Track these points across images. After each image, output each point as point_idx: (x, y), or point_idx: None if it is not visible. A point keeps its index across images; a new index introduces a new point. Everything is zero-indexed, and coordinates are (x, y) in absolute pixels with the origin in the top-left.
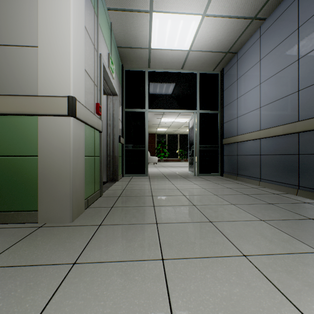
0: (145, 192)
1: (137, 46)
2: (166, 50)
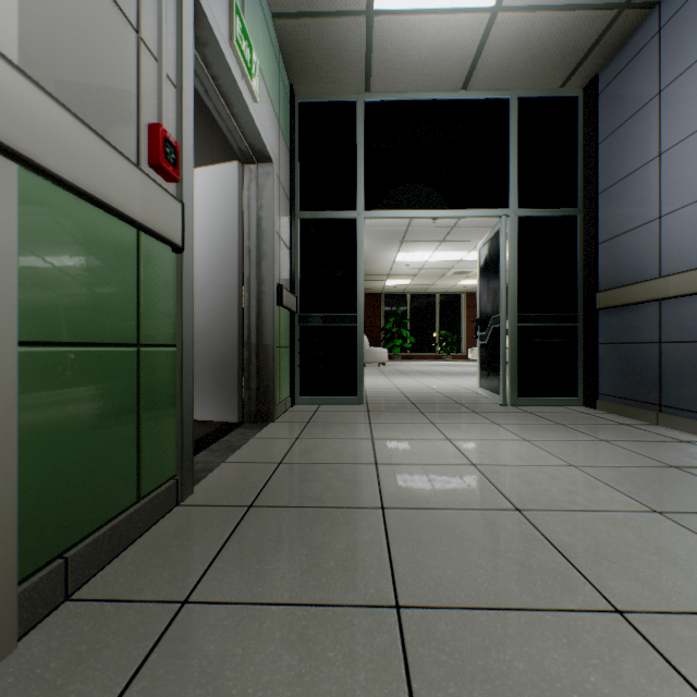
0: (354, 482)
1: (331, 5)
2: (421, 14)
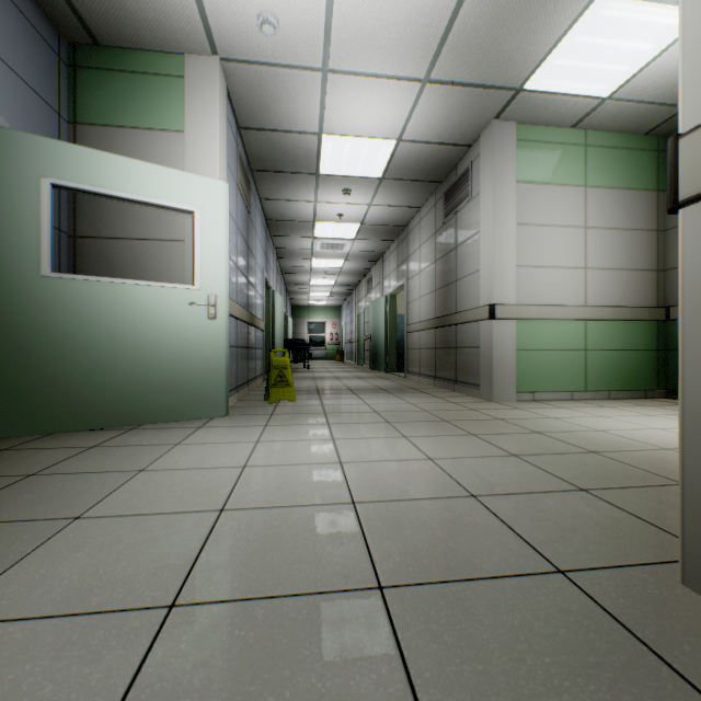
0: None
1: None
2: None
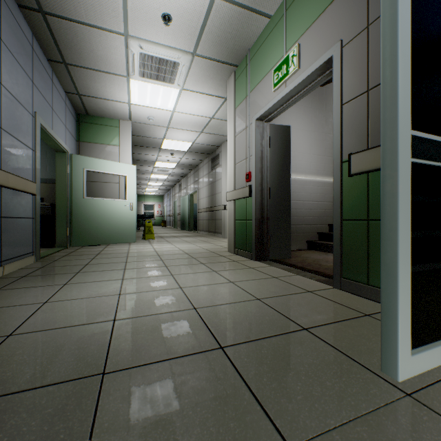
0: (216, 266)
1: None
2: None
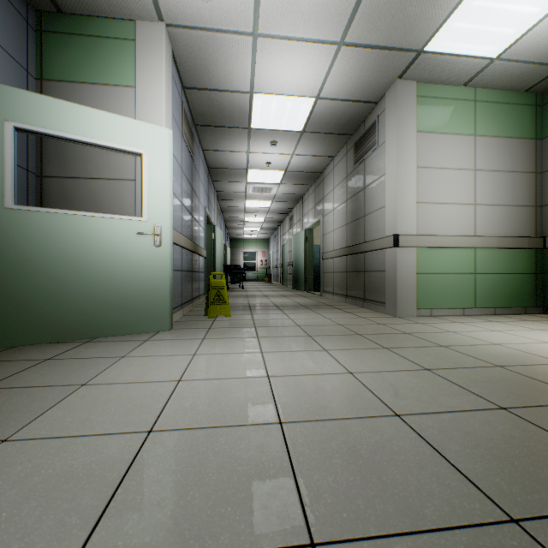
0: None
1: None
2: None
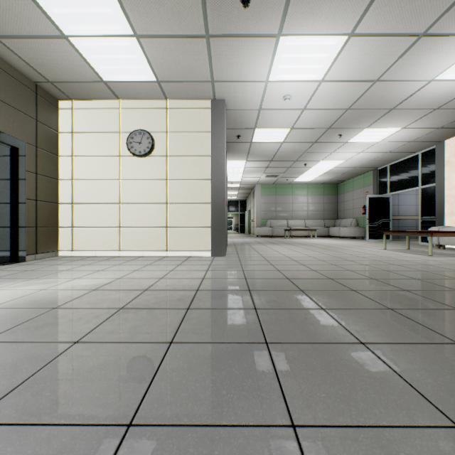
0: None
1: None
2: None
